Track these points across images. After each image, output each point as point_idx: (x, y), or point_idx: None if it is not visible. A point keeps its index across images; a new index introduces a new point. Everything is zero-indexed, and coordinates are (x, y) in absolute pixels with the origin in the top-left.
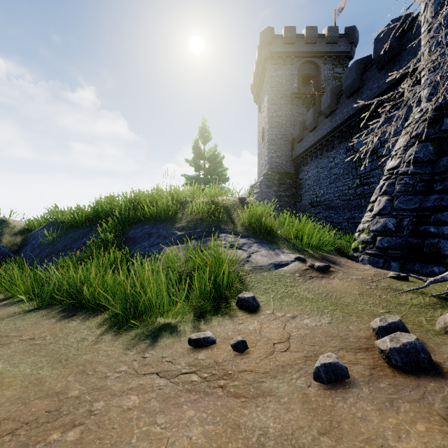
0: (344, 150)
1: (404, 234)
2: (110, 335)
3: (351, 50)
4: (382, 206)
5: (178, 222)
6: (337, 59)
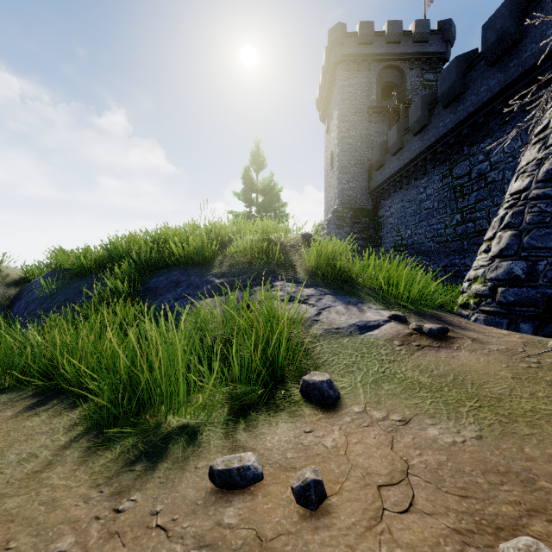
0: (439, 176)
1: (540, 284)
2: (78, 449)
3: (445, 51)
4: (505, 245)
5: (217, 266)
6: (427, 63)
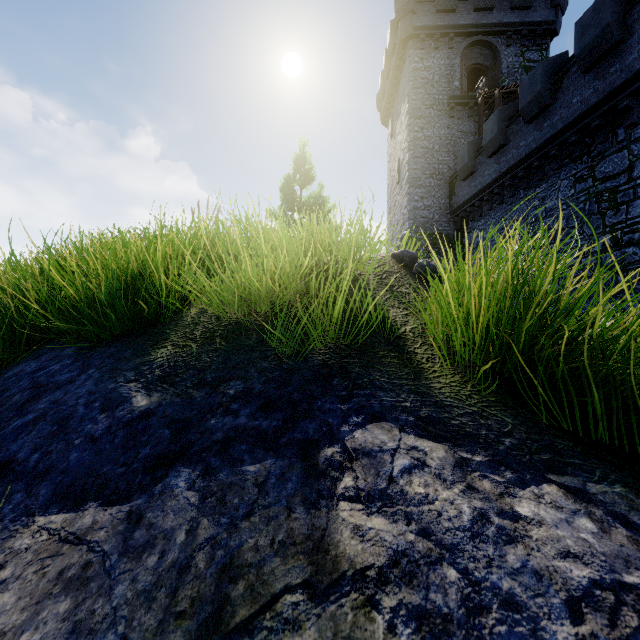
0: (568, 180)
1: None
2: None
3: (555, 19)
4: None
5: (170, 336)
6: (529, 37)
